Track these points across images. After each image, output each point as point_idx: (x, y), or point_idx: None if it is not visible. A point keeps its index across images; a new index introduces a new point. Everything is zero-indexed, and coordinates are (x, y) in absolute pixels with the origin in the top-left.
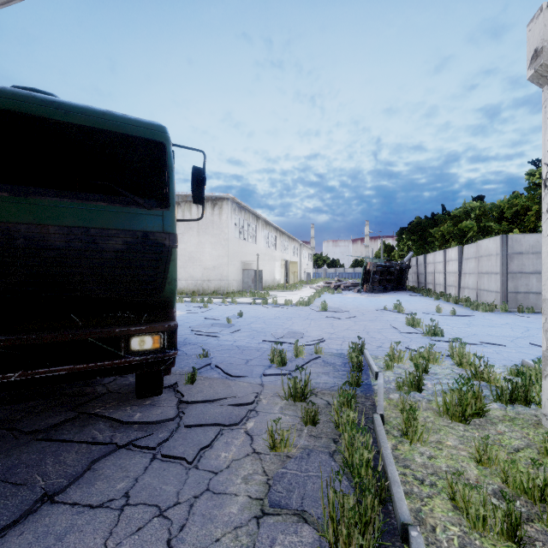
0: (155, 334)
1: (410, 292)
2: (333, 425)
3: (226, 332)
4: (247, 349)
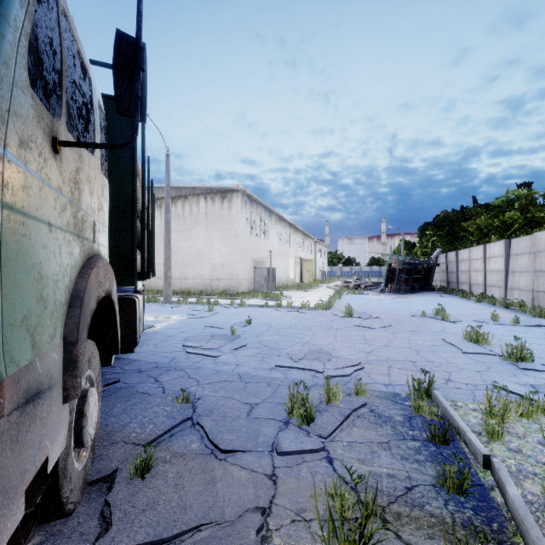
0: None
1: (440, 292)
2: None
3: (228, 348)
4: (252, 382)
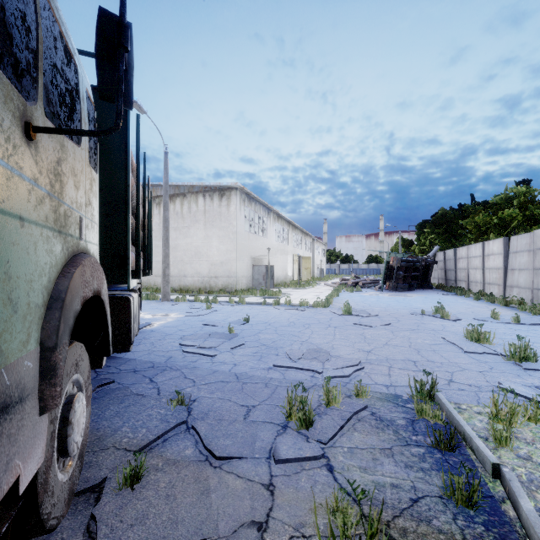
0: None
1: (438, 290)
2: None
3: (225, 347)
4: (249, 382)
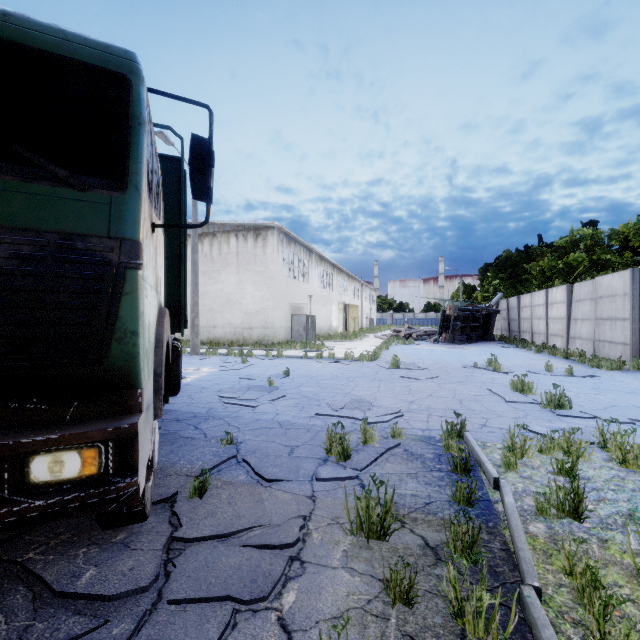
0: (87, 446)
1: (500, 342)
2: (444, 604)
3: (266, 399)
4: (292, 428)
